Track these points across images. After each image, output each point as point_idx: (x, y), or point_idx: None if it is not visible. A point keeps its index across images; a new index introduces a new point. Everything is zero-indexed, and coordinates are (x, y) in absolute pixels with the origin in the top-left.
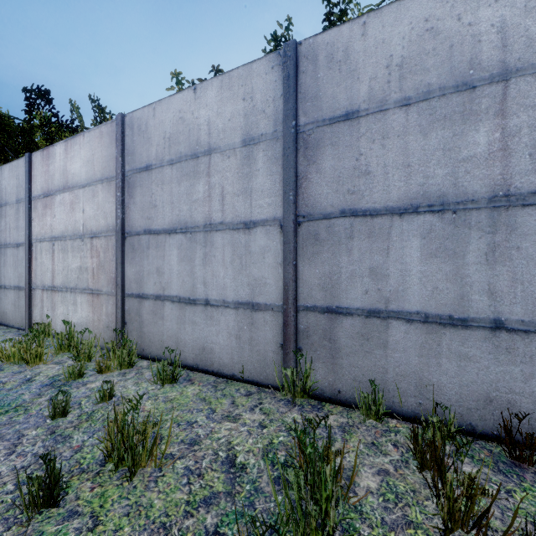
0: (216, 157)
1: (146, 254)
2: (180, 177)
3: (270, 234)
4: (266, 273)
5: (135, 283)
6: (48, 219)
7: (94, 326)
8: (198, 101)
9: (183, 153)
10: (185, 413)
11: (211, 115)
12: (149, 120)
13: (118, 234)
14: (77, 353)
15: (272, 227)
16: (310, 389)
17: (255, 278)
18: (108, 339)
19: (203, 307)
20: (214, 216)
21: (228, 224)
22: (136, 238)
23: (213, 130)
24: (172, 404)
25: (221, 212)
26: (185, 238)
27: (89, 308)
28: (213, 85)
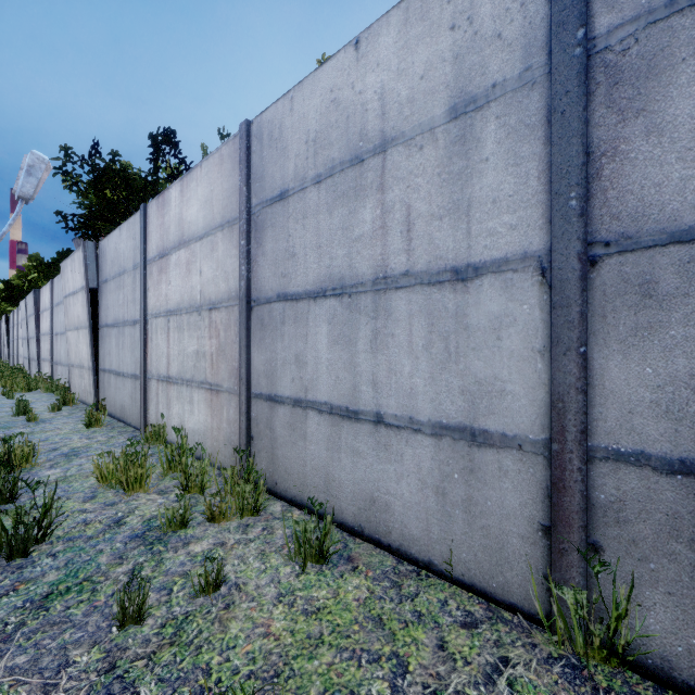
0: (396, 154)
1: (281, 332)
2: (332, 201)
3: (515, 289)
4: (505, 370)
5: (264, 378)
6: (164, 286)
7: (212, 436)
8: (362, 63)
9: (337, 160)
10: (345, 660)
11: (386, 78)
12: (284, 119)
13: (242, 303)
14: (186, 480)
15: (519, 273)
16: (625, 647)
17: (477, 379)
18: (230, 458)
19: (371, 427)
20: (392, 262)
21: (419, 274)
22: (265, 307)
23: (389, 105)
24: (319, 623)
25: (405, 253)
26: (340, 304)
27: (207, 410)
28: (389, 24)
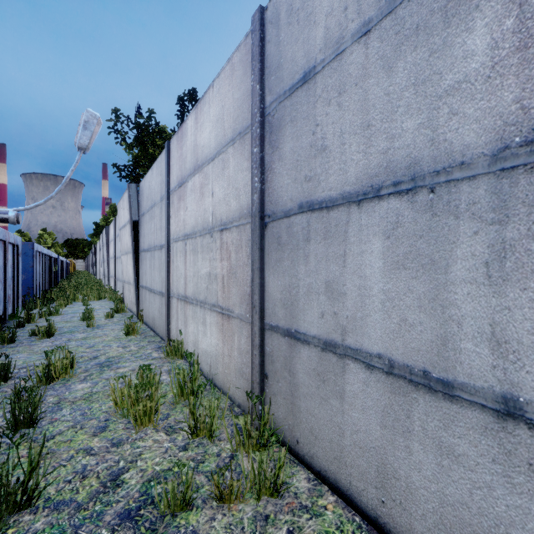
0: None
1: (304, 252)
2: (392, 49)
3: None
4: None
5: (281, 307)
6: (182, 213)
7: (223, 362)
8: None
9: None
10: None
11: None
12: None
13: (254, 220)
14: (194, 421)
15: None
16: None
17: None
18: (241, 391)
19: (486, 418)
20: None
21: None
22: (283, 222)
23: None
24: None
25: None
26: (410, 205)
27: (218, 334)
28: None
